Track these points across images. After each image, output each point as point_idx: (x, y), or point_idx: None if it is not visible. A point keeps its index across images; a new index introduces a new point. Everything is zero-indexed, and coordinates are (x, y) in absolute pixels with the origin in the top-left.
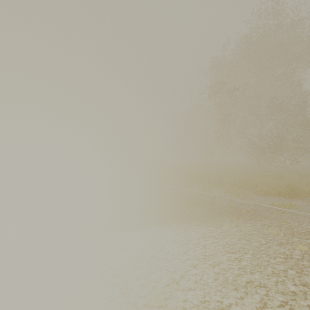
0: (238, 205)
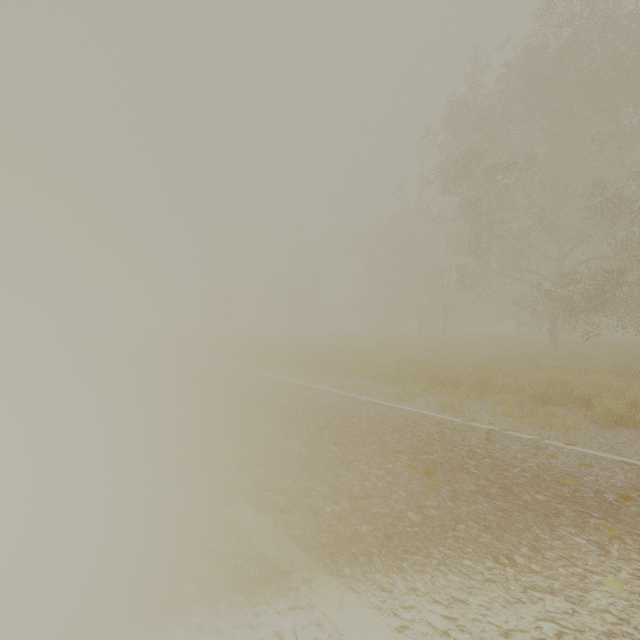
0: (575, 468)
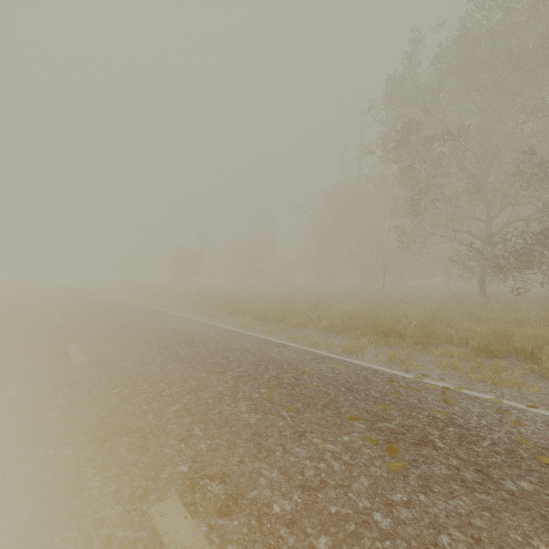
0: None
